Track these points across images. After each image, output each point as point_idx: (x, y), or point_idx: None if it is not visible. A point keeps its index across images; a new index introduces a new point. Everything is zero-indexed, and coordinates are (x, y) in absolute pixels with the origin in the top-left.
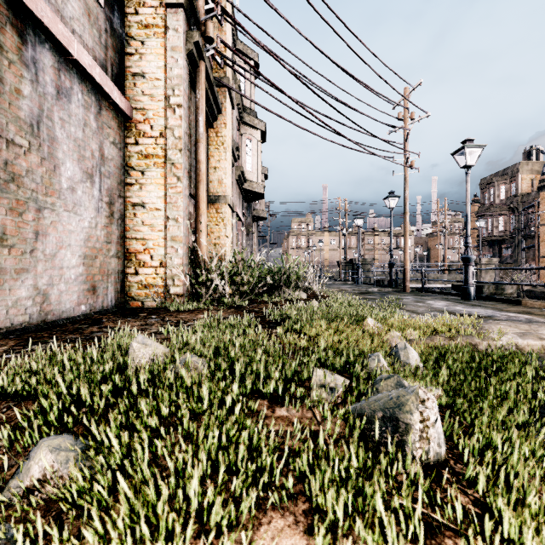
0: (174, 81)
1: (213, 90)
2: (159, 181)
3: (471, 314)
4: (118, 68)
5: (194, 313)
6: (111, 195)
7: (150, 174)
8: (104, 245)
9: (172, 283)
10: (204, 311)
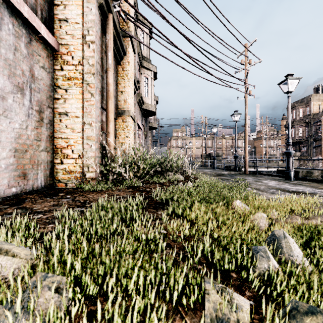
0: (89, 24)
1: (119, 37)
2: (78, 97)
3: (299, 191)
4: (47, 13)
5: (100, 193)
6: (40, 105)
7: (71, 92)
8: (34, 142)
9: (87, 170)
10: (109, 191)
